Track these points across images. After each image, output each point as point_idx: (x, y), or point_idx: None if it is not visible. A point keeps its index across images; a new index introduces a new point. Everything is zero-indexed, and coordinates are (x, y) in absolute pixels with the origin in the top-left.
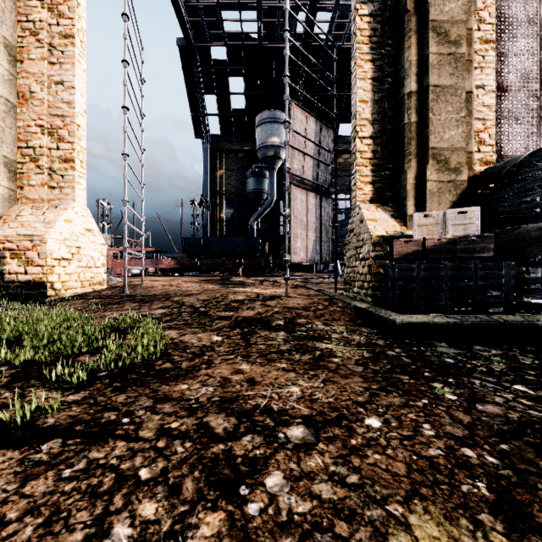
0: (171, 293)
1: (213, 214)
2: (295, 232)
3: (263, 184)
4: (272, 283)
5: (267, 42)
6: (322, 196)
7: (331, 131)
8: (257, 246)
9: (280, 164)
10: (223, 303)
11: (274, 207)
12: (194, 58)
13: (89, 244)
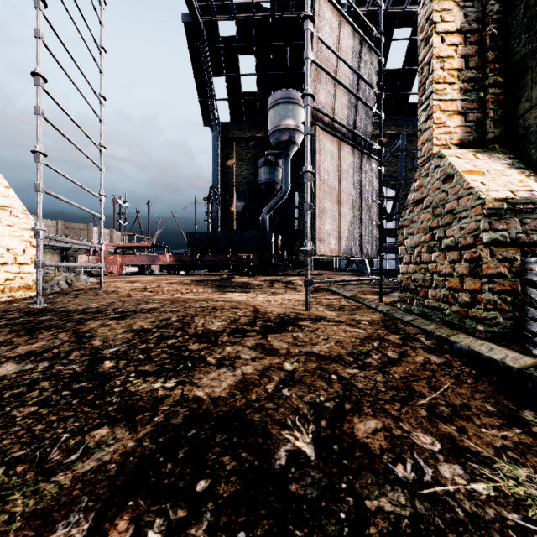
0: (112, 307)
1: (223, 208)
2: (321, 205)
3: (277, 173)
4: (285, 284)
5: (280, 13)
6: (361, 152)
7: (375, 56)
8: (270, 240)
9: (295, 152)
10: (169, 343)
11: (289, 198)
12: (200, 36)
13: (1, 228)
